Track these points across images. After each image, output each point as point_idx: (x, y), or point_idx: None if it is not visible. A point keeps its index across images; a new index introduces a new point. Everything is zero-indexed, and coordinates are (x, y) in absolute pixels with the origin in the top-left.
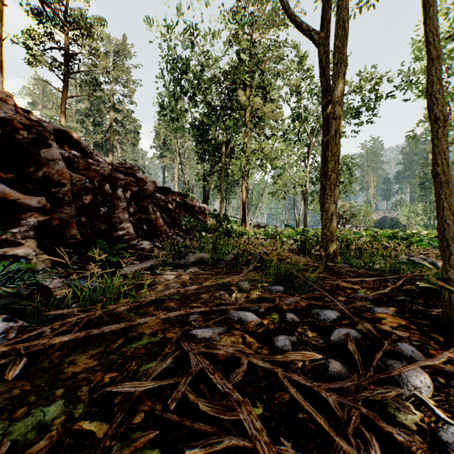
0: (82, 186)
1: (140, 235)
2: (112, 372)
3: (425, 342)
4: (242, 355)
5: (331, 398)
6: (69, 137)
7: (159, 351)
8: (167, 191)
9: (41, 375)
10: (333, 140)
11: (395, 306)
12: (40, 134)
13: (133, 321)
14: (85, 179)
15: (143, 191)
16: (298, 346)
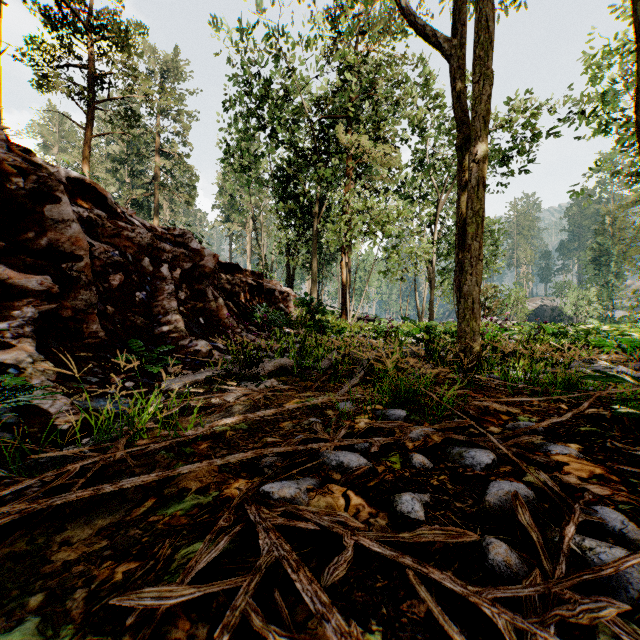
0: (109, 260)
1: (195, 332)
2: (129, 562)
3: (638, 506)
4: (344, 531)
5: (501, 618)
6: (89, 189)
7: (210, 521)
8: (234, 269)
9: (11, 567)
10: (475, 192)
11: (578, 441)
12: (43, 183)
13: (171, 470)
14: (113, 251)
15: (199, 268)
16: (434, 511)
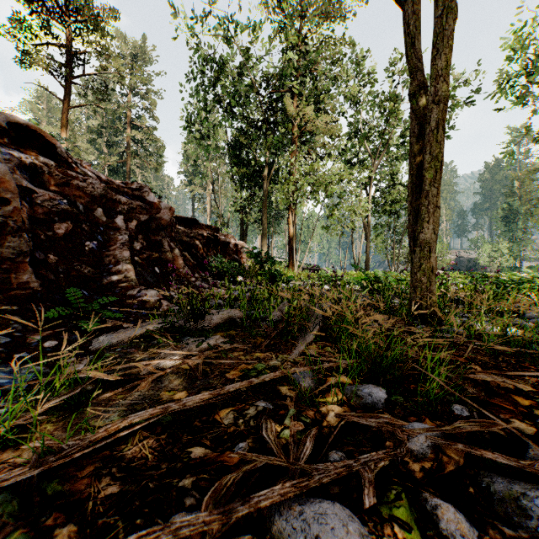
0: (54, 208)
1: (149, 281)
2: None
3: None
4: None
5: None
6: (36, 136)
7: None
8: (192, 224)
9: None
10: (432, 136)
11: None
12: None
13: None
14: (61, 199)
15: (156, 220)
16: None
